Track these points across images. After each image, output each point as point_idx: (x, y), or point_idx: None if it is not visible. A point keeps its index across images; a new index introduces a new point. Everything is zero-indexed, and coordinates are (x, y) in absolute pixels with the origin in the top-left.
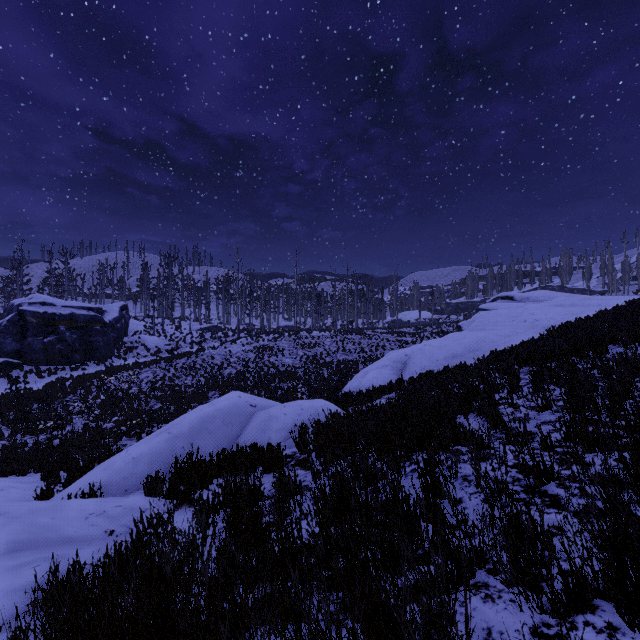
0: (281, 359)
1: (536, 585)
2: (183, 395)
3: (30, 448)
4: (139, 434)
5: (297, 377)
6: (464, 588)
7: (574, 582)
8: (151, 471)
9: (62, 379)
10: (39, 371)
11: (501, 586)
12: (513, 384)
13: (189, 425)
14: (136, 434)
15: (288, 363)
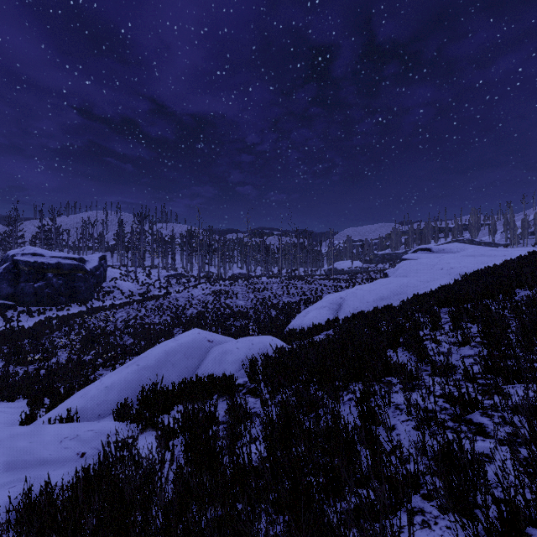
0: (235, 301)
1: (472, 514)
2: (152, 332)
3: (20, 377)
4: (113, 365)
5: (249, 316)
6: (407, 523)
7: (508, 512)
8: (121, 398)
9: (49, 318)
10: (30, 311)
11: (436, 512)
12: (435, 322)
13: (155, 358)
14: (111, 365)
15: (241, 304)
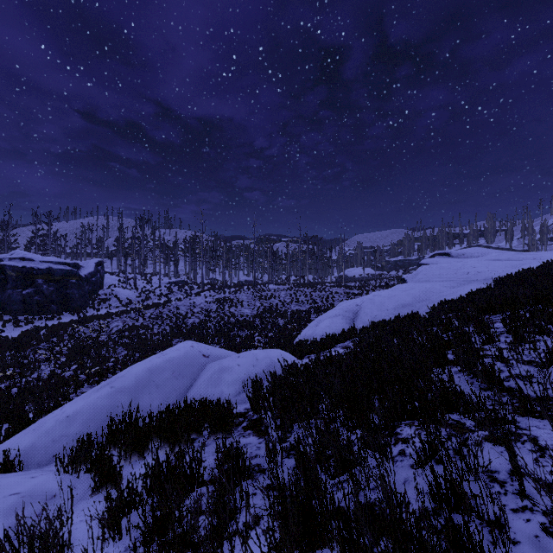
0: (240, 309)
1: None
2: (149, 342)
3: None
4: (97, 382)
5: (254, 326)
6: None
7: None
8: (86, 432)
9: (36, 328)
10: (17, 320)
11: None
12: (489, 334)
13: (135, 378)
14: (95, 382)
15: (246, 313)
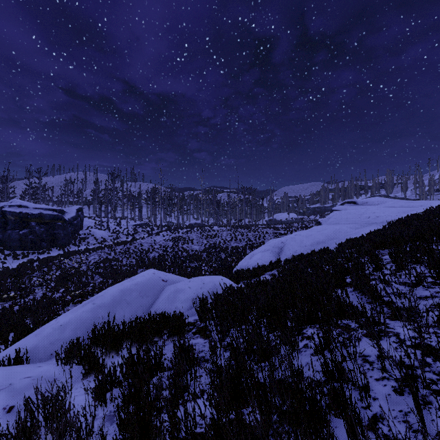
0: (191, 246)
1: None
2: (119, 272)
3: None
4: (80, 302)
5: (202, 259)
6: None
7: None
8: (75, 336)
9: (31, 260)
10: (15, 254)
11: None
12: (378, 263)
13: (111, 297)
14: (78, 302)
15: (196, 249)
